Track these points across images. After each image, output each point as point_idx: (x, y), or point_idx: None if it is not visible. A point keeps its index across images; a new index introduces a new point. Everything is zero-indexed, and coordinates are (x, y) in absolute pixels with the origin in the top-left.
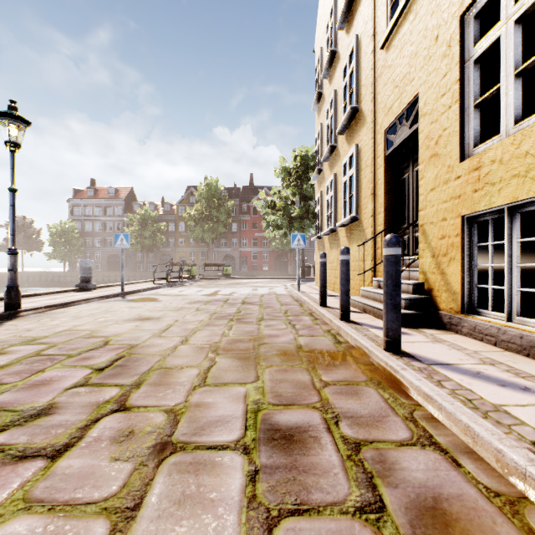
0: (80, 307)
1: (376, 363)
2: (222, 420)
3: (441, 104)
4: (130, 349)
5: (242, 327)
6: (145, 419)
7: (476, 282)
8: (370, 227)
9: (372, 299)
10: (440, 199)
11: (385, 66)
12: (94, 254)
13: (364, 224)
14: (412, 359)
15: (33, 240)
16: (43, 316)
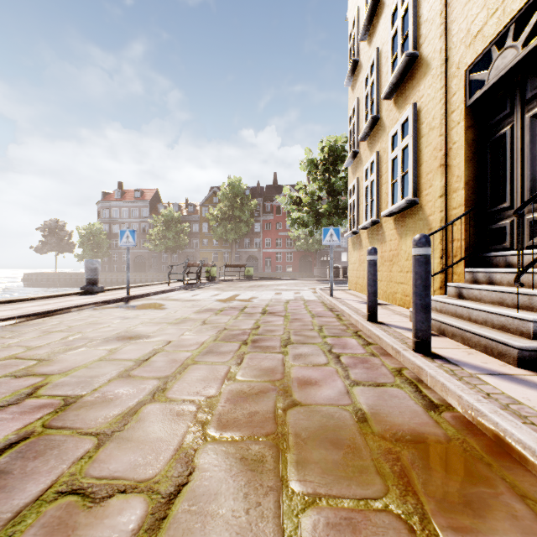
0: (66, 316)
1: None
2: None
3: None
4: (58, 410)
5: (259, 358)
6: None
7: None
8: (439, 212)
9: (451, 315)
10: None
11: None
12: (121, 255)
13: (427, 209)
14: None
15: (66, 242)
16: (8, 330)
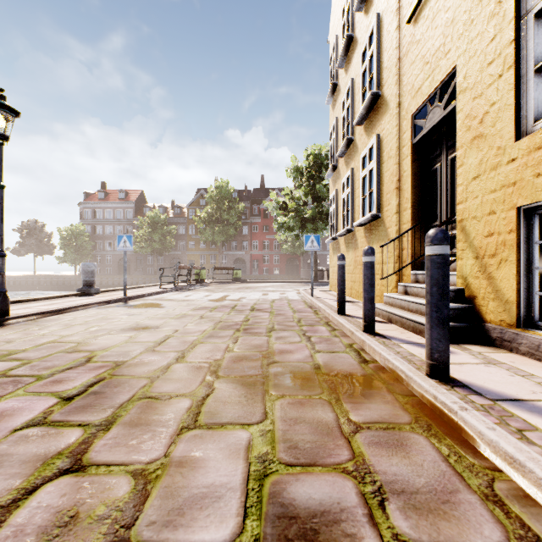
0: (76, 313)
1: (418, 393)
2: (212, 495)
3: (488, 73)
4: (114, 368)
5: (250, 339)
6: (102, 489)
7: (536, 289)
8: (394, 226)
9: (398, 307)
10: (486, 188)
11: (413, 42)
12: (105, 257)
13: (387, 222)
14: (468, 390)
15: (45, 243)
16: (33, 324)
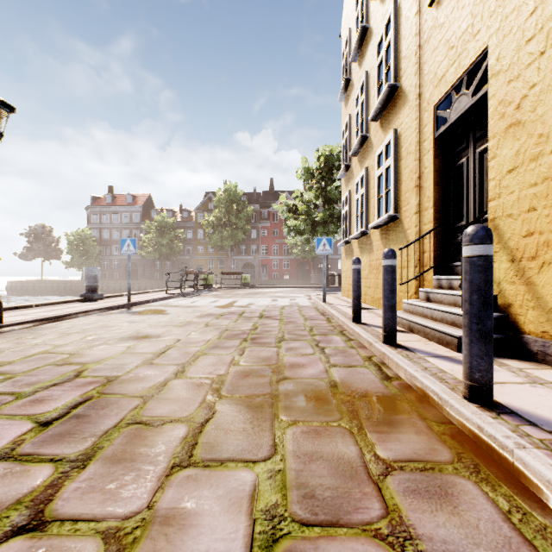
0: (76, 320)
1: (456, 421)
2: None
3: (527, 52)
4: (105, 384)
5: (257, 350)
6: None
7: None
8: (414, 227)
9: (419, 315)
10: (524, 182)
11: (435, 26)
12: (112, 262)
13: (406, 223)
14: (518, 419)
15: (52, 248)
16: (27, 332)
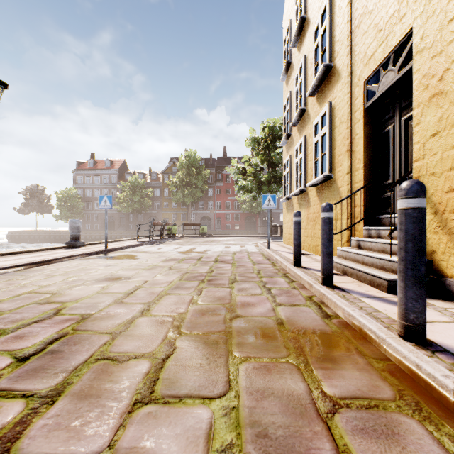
0: (60, 264)
1: (394, 358)
2: None
3: (449, 30)
4: (79, 321)
5: (213, 291)
6: None
7: None
8: (346, 185)
9: (352, 260)
10: (446, 144)
11: (365, 13)
12: (94, 216)
13: (339, 182)
14: (452, 357)
15: (45, 204)
16: (18, 274)
